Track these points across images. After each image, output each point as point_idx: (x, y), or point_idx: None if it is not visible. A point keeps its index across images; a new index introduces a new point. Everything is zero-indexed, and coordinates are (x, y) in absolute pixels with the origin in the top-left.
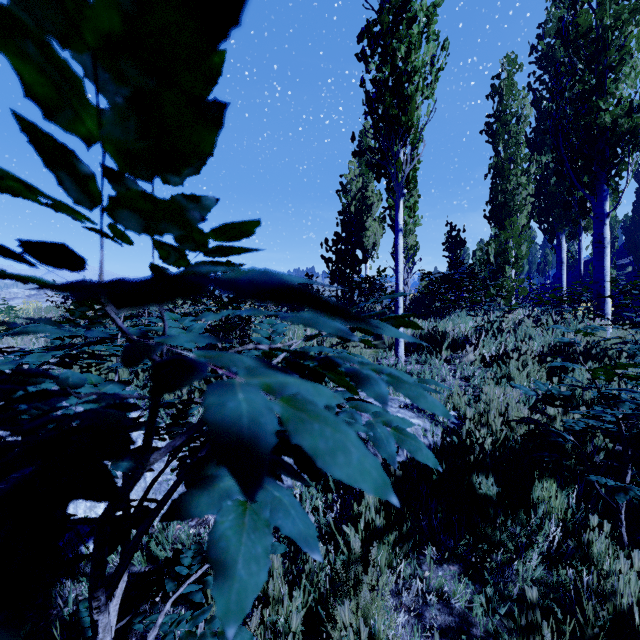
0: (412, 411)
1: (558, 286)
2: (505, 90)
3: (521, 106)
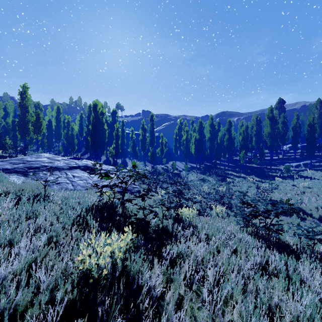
0: None
1: None
2: None
3: None
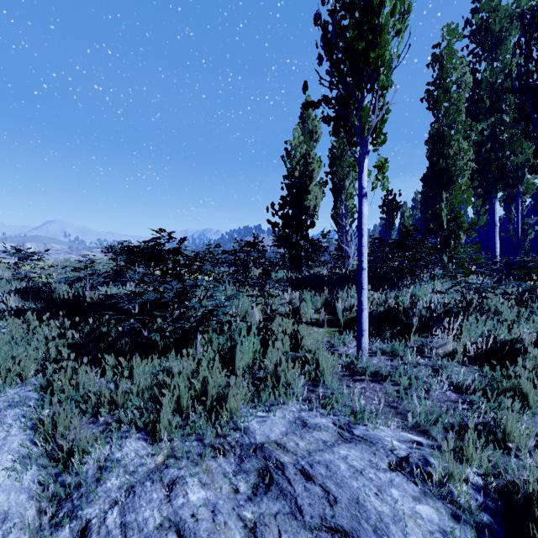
0: (412, 479)
1: (491, 247)
2: (446, 58)
3: (462, 74)
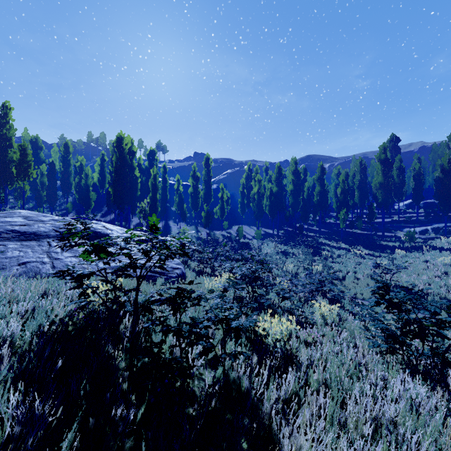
0: None
1: None
2: None
3: None
